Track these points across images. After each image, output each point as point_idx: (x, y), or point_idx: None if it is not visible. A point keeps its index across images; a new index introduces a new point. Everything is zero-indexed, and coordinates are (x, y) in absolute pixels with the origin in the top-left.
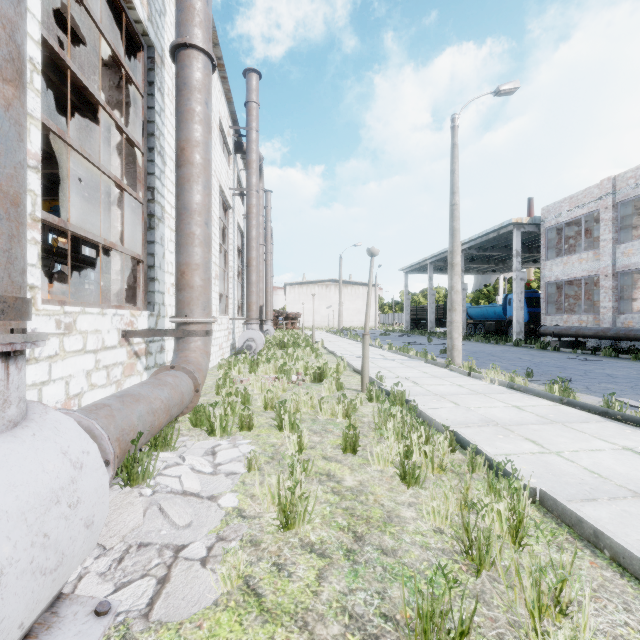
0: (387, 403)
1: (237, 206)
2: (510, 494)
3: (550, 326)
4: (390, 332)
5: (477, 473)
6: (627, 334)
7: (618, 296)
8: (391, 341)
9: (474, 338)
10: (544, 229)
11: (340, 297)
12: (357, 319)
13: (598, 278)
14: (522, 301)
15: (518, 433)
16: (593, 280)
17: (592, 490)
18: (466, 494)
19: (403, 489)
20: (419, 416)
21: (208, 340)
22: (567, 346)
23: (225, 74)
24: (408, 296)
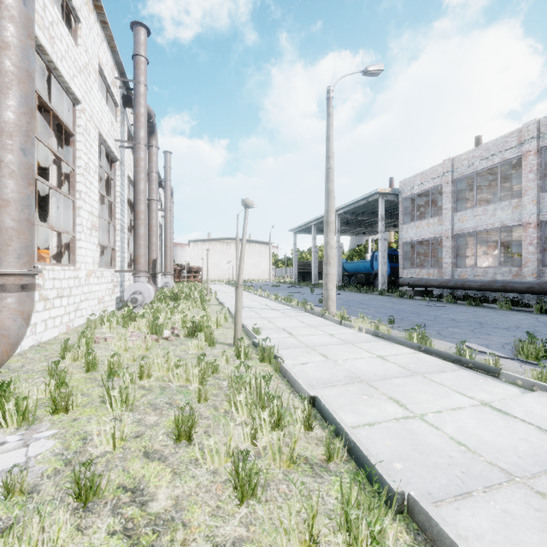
0: (256, 359)
1: (127, 160)
2: (372, 498)
3: (406, 278)
4: (281, 284)
5: (335, 461)
6: (463, 284)
7: (456, 254)
8: (280, 292)
9: (348, 288)
10: (402, 199)
11: (237, 253)
12: (254, 272)
13: (441, 240)
14: (385, 257)
15: (382, 391)
16: (437, 241)
17: (464, 475)
18: (312, 524)
19: (234, 508)
20: (284, 375)
21: (26, 296)
22: (419, 294)
23: (105, 18)
24: (296, 253)
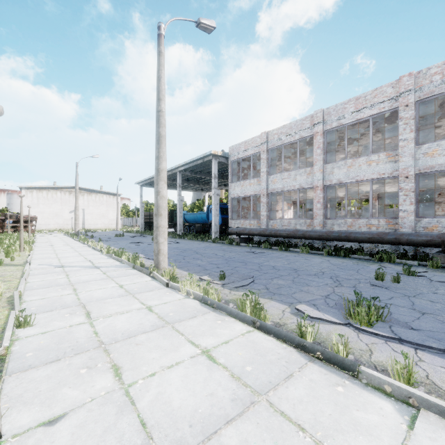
0: None
1: None
2: None
3: (234, 228)
4: (128, 233)
5: None
6: (276, 233)
7: (269, 208)
8: (120, 242)
9: (187, 237)
10: (231, 161)
11: (76, 202)
12: (101, 222)
13: (258, 197)
14: (218, 210)
15: None
16: (256, 198)
17: None
18: None
19: None
20: None
21: None
22: (244, 241)
23: None
24: (143, 204)
